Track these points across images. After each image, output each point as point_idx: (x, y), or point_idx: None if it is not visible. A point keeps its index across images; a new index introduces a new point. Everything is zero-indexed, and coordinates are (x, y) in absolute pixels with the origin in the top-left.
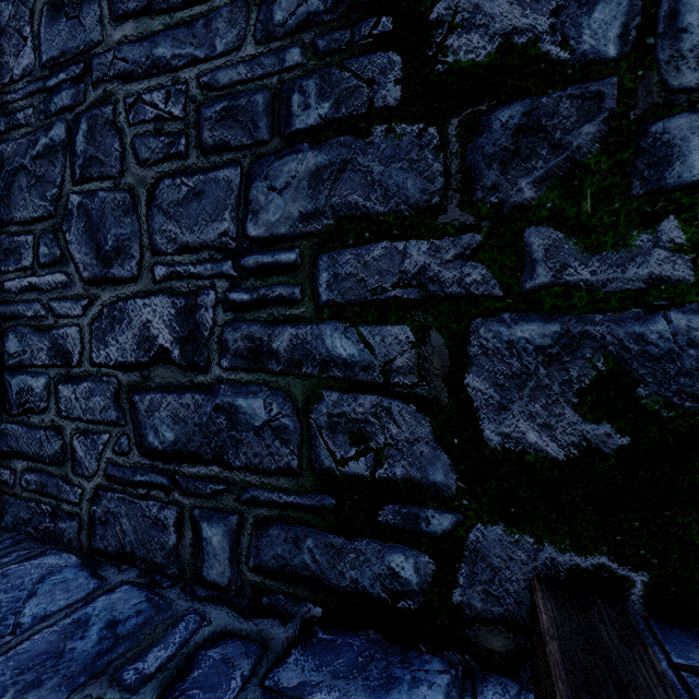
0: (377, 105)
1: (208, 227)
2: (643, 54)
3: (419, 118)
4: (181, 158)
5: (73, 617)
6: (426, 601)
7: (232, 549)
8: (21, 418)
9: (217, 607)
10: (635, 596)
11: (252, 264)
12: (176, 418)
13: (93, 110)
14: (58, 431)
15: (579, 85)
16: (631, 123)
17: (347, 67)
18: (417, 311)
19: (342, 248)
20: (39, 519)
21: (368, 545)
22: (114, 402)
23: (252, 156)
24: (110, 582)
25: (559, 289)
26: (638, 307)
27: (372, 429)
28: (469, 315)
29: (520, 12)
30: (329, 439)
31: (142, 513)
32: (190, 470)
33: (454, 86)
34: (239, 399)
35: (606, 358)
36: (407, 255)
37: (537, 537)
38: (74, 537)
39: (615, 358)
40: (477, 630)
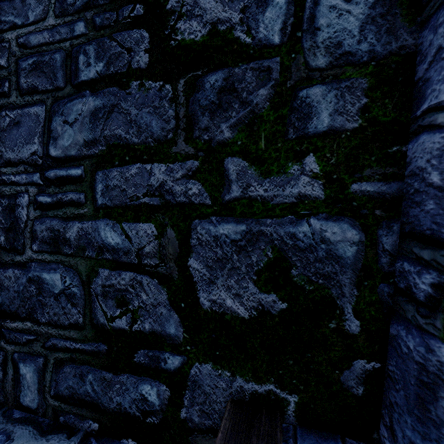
0: (133, 66)
1: (23, 148)
2: (295, 43)
3: (160, 77)
4: (6, 97)
5: None
6: (164, 417)
7: (39, 382)
8: None
9: (24, 427)
10: (290, 411)
11: (53, 176)
12: (2, 287)
13: None
14: None
15: (257, 61)
16: (288, 90)
17: (115, 38)
18: (159, 213)
19: (111, 167)
20: None
21: (128, 378)
22: None
23: (53, 98)
24: None
25: (245, 201)
26: (292, 215)
27: (131, 296)
28: (190, 217)
29: (222, 8)
30: (103, 303)
31: None
32: (11, 325)
33: (182, 57)
34: (44, 273)
35: (273, 249)
36: (153, 173)
37: (232, 372)
38: None
39: (278, 249)
40: (196, 437)
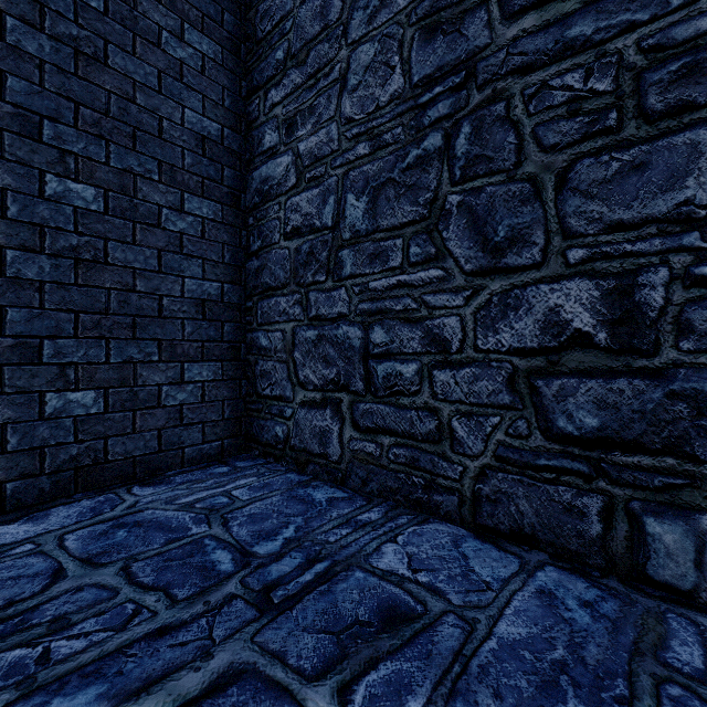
0: None
1: (655, 200)
2: None
3: None
4: (610, 134)
5: (533, 587)
6: None
7: (699, 552)
8: (388, 400)
9: (696, 613)
10: None
11: None
12: (601, 404)
13: (478, 112)
14: (432, 412)
15: None
16: None
17: None
18: None
19: None
20: (410, 489)
21: None
22: (506, 386)
23: None
24: (529, 560)
25: None
26: None
27: None
28: None
29: None
30: None
31: (548, 497)
32: (624, 459)
33: None
34: None
35: None
36: None
37: None
38: (453, 511)
39: None
40: None
